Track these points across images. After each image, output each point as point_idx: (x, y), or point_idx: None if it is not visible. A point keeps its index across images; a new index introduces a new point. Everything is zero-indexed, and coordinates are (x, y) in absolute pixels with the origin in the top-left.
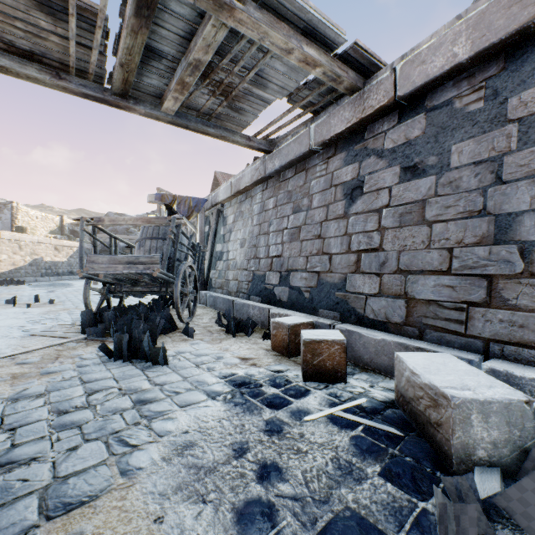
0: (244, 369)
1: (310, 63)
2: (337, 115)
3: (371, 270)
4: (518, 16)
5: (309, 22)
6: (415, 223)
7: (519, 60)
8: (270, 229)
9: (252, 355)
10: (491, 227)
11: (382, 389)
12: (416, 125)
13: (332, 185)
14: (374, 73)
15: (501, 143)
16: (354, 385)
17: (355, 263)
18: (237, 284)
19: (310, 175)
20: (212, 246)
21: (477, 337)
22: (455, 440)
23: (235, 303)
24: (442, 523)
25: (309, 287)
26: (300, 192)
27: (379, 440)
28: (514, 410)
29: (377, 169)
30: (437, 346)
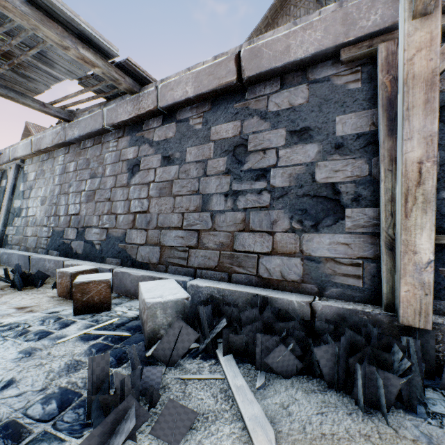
0: (17, 317)
1: (89, 62)
2: (122, 107)
3: (142, 226)
4: (213, 82)
5: (83, 32)
6: (167, 195)
7: (216, 107)
8: (70, 190)
9: (32, 304)
10: (201, 201)
11: (136, 310)
12: (171, 129)
13: (120, 160)
14: (148, 84)
15: (207, 152)
16: (117, 311)
17: (133, 221)
18: (37, 240)
19: (105, 149)
20: (10, 201)
21: (192, 267)
22: (148, 328)
23: (31, 258)
24: (90, 368)
25: (100, 241)
26: (97, 161)
27: (112, 341)
28: (180, 304)
29: (149, 154)
30: (173, 275)
